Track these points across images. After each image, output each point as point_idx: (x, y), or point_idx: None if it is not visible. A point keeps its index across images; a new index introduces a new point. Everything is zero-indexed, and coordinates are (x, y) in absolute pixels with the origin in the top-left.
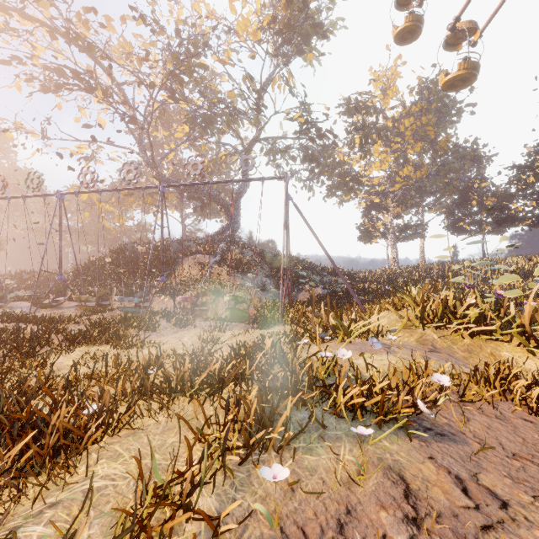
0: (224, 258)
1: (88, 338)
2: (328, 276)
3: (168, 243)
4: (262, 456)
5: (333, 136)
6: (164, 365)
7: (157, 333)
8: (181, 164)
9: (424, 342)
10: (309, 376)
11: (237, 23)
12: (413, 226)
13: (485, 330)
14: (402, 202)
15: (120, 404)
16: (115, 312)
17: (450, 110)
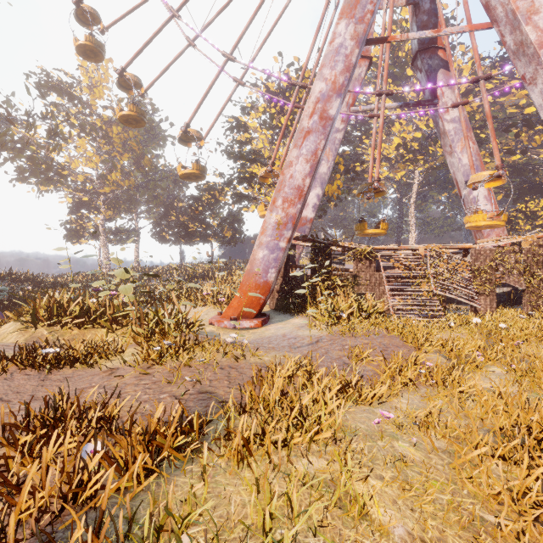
0: None
1: None
2: None
3: None
4: None
5: (6, 111)
6: None
7: None
8: None
9: (31, 339)
10: None
11: None
12: (125, 230)
13: (87, 322)
14: (115, 206)
15: None
16: None
17: (157, 134)
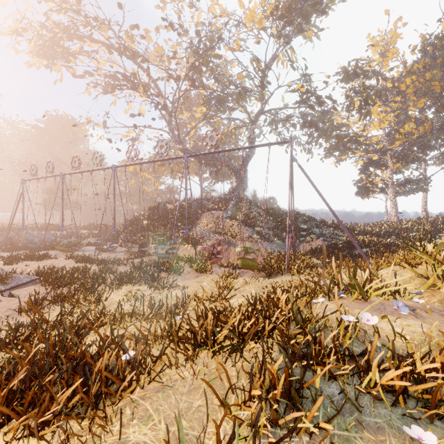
0: (234, 214)
1: (132, 279)
2: (327, 229)
3: (190, 202)
4: (292, 439)
5: (333, 101)
6: (189, 316)
7: (182, 277)
8: (200, 139)
9: None
10: (334, 344)
11: (245, 16)
12: (414, 180)
13: None
14: (403, 158)
15: (153, 346)
16: (151, 257)
17: None
